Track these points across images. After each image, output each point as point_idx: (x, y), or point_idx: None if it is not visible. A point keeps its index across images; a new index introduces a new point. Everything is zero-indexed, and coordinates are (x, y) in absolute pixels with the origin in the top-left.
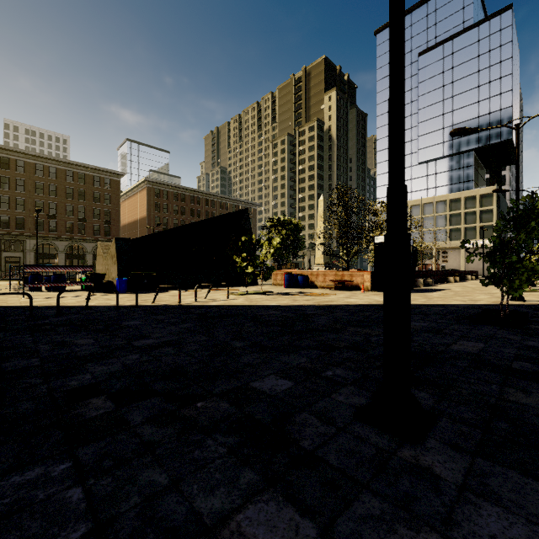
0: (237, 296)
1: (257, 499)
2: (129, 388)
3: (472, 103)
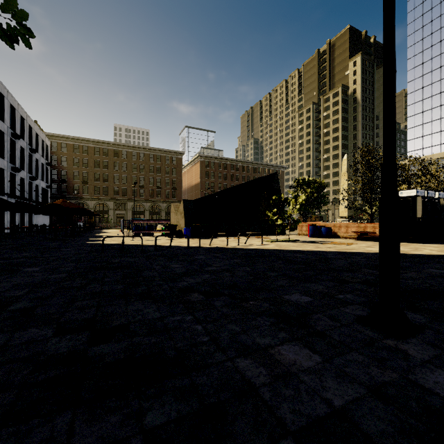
0: (269, 243)
1: (288, 344)
2: (209, 291)
3: None
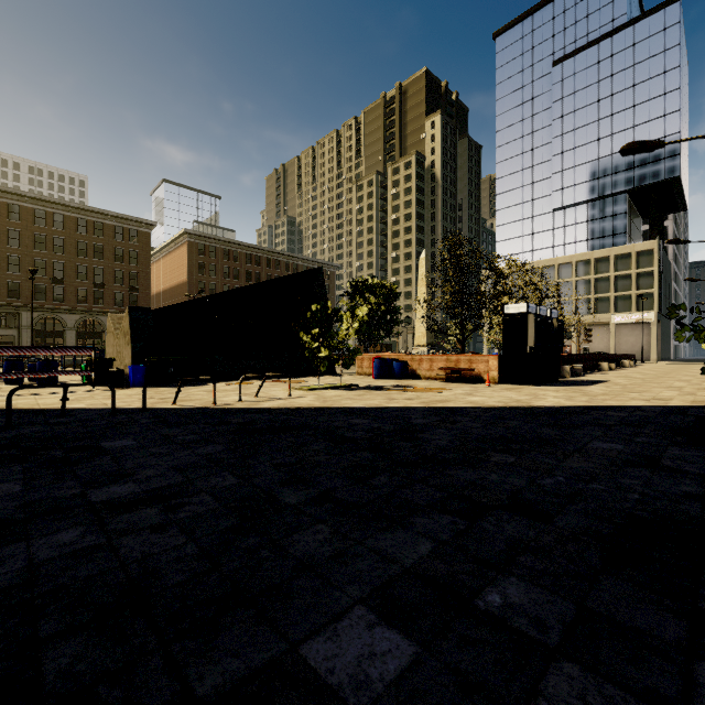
0: (305, 393)
1: None
2: None
3: (625, 128)
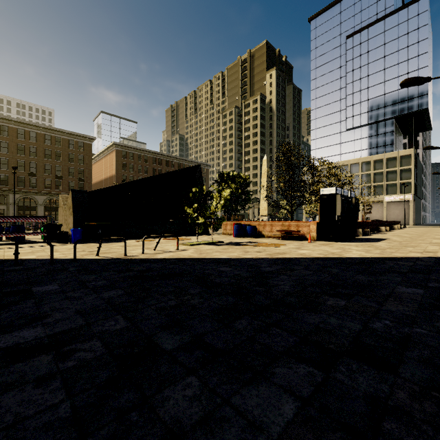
0: (188, 247)
1: None
2: None
3: (392, 77)
